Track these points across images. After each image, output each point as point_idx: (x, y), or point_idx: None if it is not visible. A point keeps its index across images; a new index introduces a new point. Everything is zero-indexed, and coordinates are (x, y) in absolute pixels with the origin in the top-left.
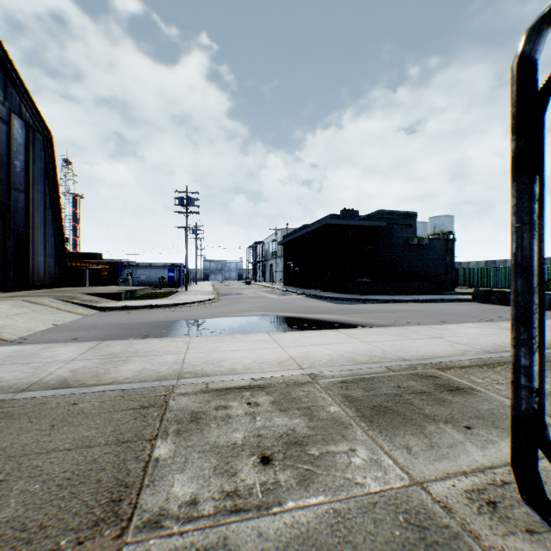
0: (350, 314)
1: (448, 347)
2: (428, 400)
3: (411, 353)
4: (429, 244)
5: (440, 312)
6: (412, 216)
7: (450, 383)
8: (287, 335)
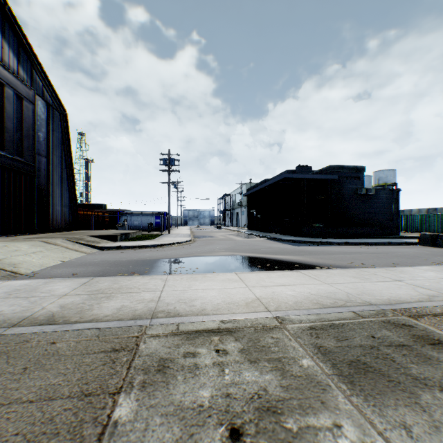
0: (308, 255)
1: (411, 291)
2: (410, 356)
3: (376, 297)
4: (375, 194)
5: (390, 254)
6: (360, 170)
7: (429, 334)
8: (252, 275)
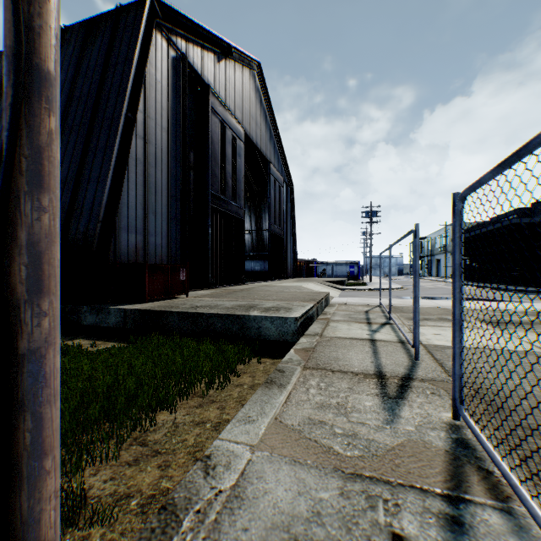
0: (535, 300)
1: None
2: None
3: None
4: None
5: None
6: None
7: None
8: (484, 302)
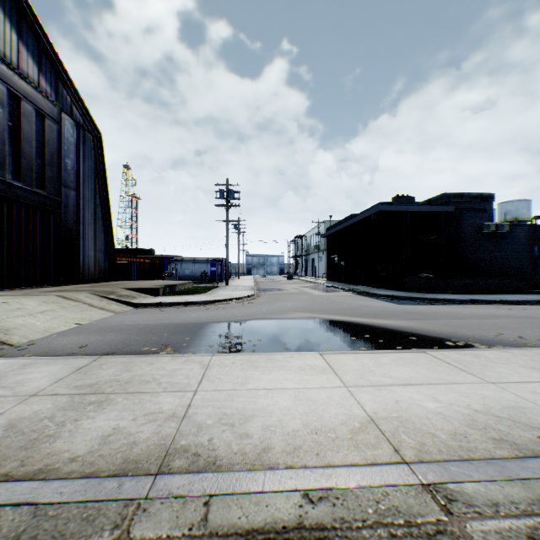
0: (423, 320)
1: None
2: None
3: None
4: (509, 232)
5: None
6: (487, 198)
7: None
8: (349, 358)
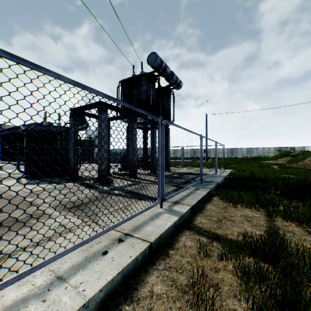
0: None
1: None
2: None
3: None
4: (83, 142)
5: None
6: None
7: None
8: None
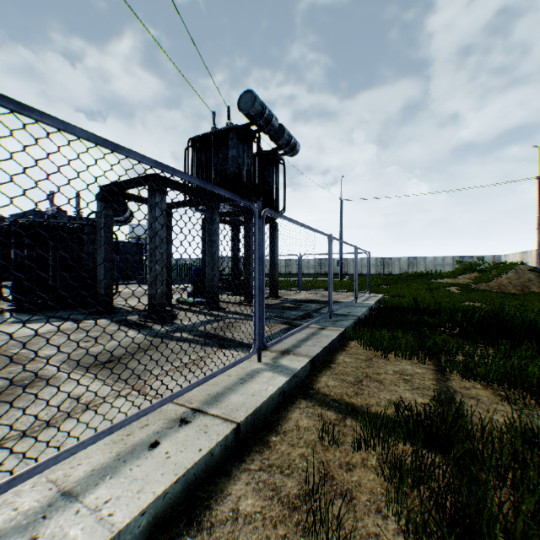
0: None
1: None
2: None
3: None
4: (124, 246)
5: None
6: None
7: None
8: None
